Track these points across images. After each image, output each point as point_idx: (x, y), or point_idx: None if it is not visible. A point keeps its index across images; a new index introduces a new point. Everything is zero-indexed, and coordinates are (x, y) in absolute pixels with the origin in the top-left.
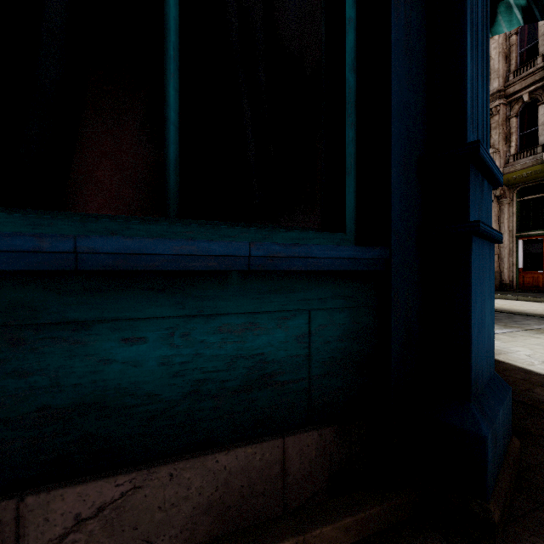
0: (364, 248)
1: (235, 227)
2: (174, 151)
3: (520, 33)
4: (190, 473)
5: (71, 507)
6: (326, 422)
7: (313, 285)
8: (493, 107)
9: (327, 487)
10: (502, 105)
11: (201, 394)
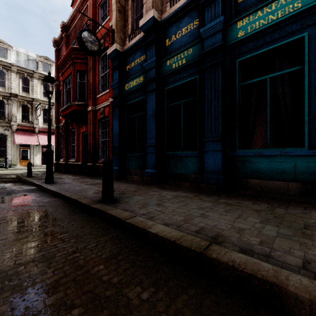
0: (309, 150)
1: (278, 148)
2: (268, 138)
3: None
4: (270, 182)
5: (254, 182)
6: (299, 183)
7: (296, 157)
8: None
9: (299, 194)
10: None
11: (272, 173)
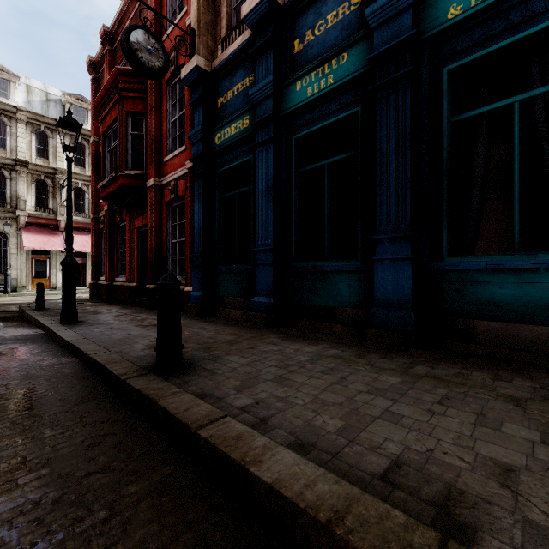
0: None
1: (541, 254)
2: (517, 232)
3: None
4: (522, 328)
5: (485, 326)
6: None
7: None
8: None
9: None
10: None
11: (527, 307)
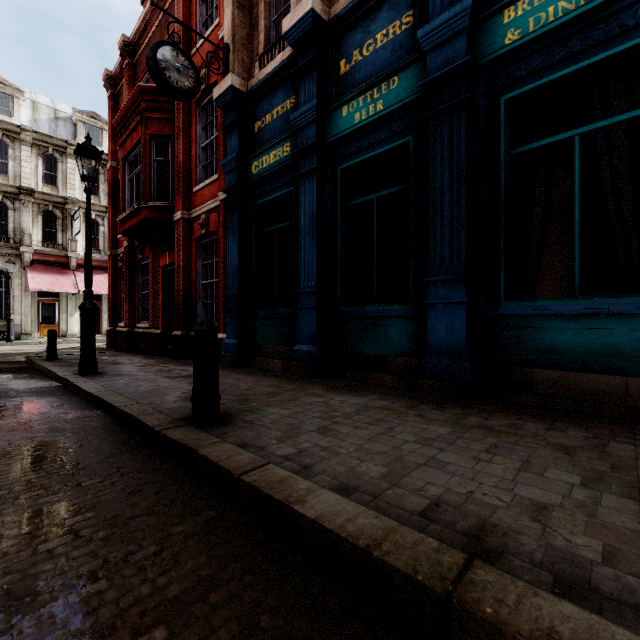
0: None
1: (602, 298)
2: (577, 274)
3: None
4: (582, 377)
5: (544, 375)
6: None
7: None
8: None
9: None
10: None
11: (587, 354)
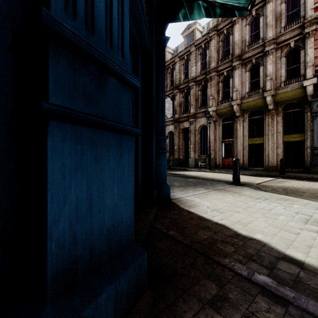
0: None
1: None
2: None
3: (223, 41)
4: None
5: None
6: None
7: None
8: (212, 76)
9: None
10: (216, 75)
11: None
